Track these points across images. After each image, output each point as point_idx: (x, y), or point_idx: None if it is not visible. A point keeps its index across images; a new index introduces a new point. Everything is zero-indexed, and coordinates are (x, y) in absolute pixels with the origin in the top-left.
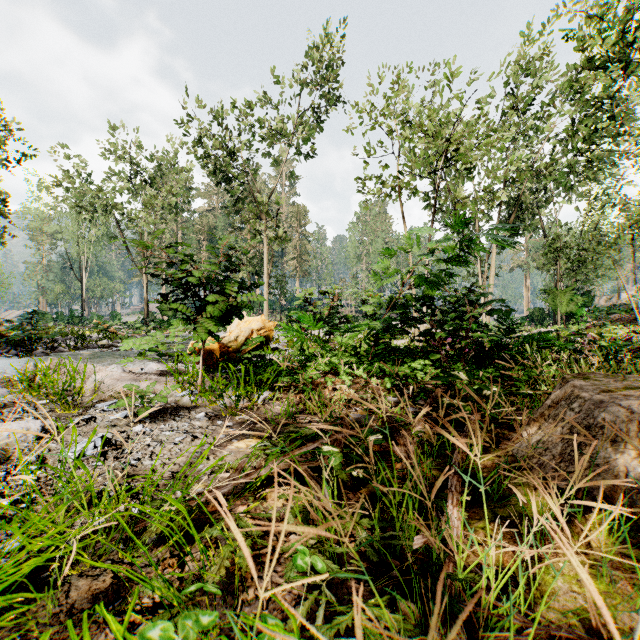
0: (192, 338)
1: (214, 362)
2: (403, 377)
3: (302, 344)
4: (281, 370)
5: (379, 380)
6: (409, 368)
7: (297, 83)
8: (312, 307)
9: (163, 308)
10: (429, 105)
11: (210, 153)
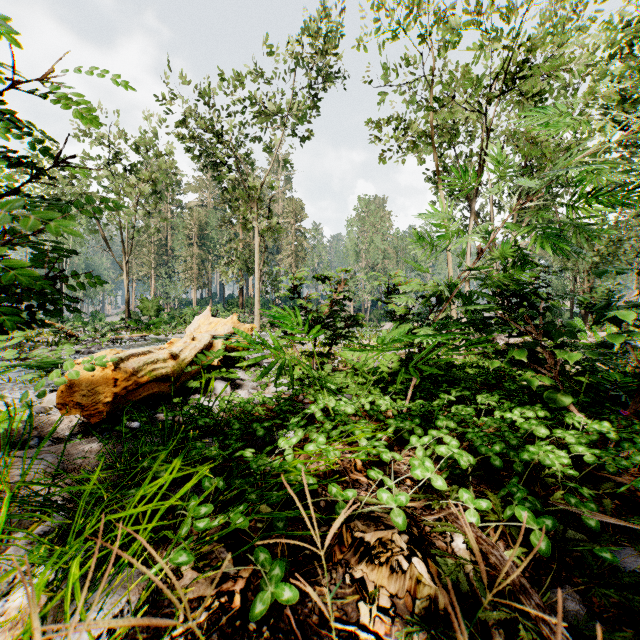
0: (162, 343)
1: (98, 410)
2: (504, 454)
3: (280, 371)
4: (213, 457)
5: (486, 500)
6: (522, 436)
7: (291, 54)
8: (303, 301)
9: (144, 307)
10: (441, 76)
11: (194, 135)
